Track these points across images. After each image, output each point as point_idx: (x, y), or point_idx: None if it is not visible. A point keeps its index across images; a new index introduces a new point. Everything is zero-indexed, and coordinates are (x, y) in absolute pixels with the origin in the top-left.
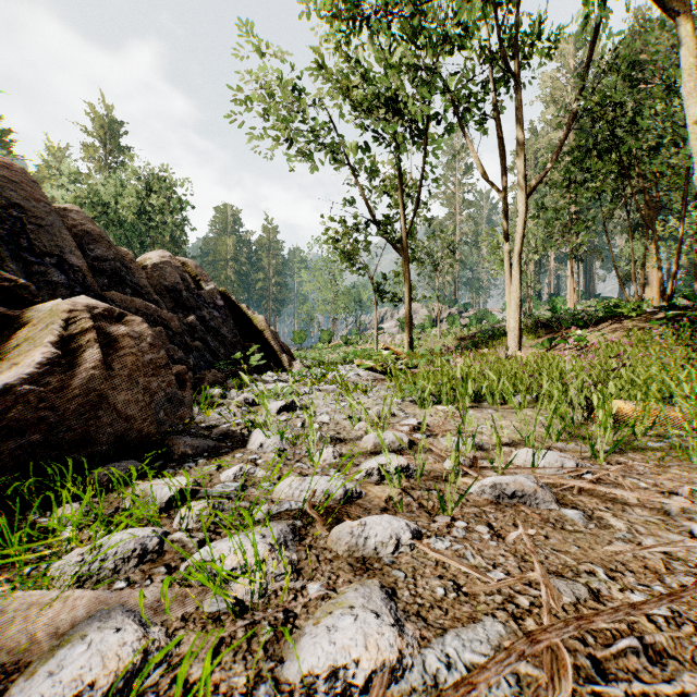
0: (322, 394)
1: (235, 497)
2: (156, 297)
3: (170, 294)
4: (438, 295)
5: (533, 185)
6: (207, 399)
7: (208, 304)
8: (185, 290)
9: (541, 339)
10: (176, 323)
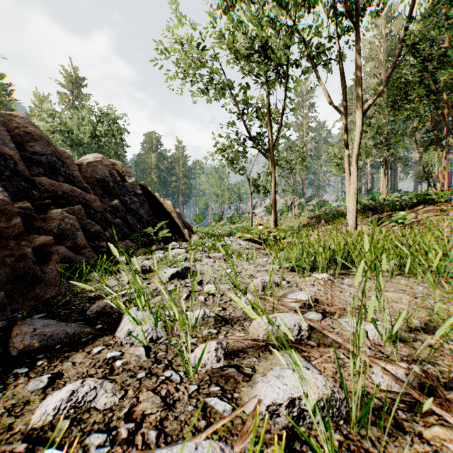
0: (211, 261)
1: None
2: (86, 185)
3: (100, 184)
4: (293, 189)
5: (367, 105)
6: (116, 264)
7: (130, 192)
8: (112, 181)
9: (369, 218)
10: (98, 204)
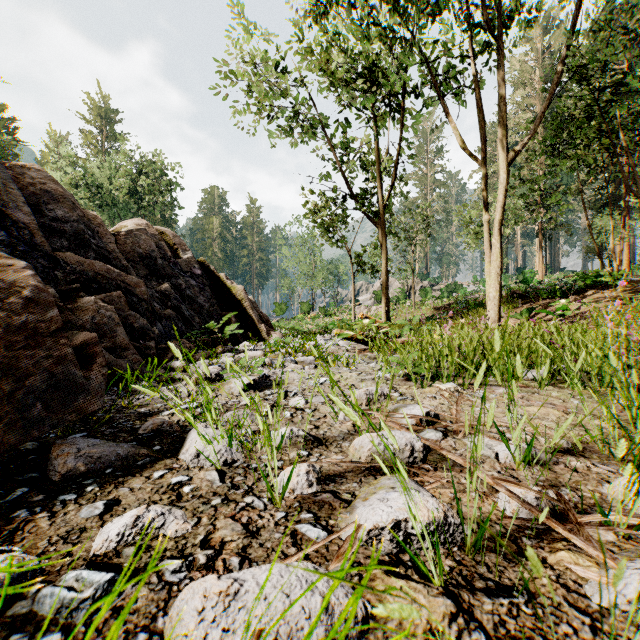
0: (299, 367)
1: (85, 622)
2: (125, 263)
3: (144, 261)
4: (412, 268)
5: (514, 152)
6: (168, 372)
7: (185, 272)
8: (161, 258)
9: (518, 309)
10: (143, 289)
